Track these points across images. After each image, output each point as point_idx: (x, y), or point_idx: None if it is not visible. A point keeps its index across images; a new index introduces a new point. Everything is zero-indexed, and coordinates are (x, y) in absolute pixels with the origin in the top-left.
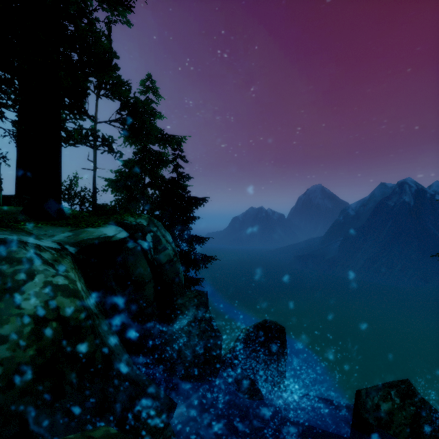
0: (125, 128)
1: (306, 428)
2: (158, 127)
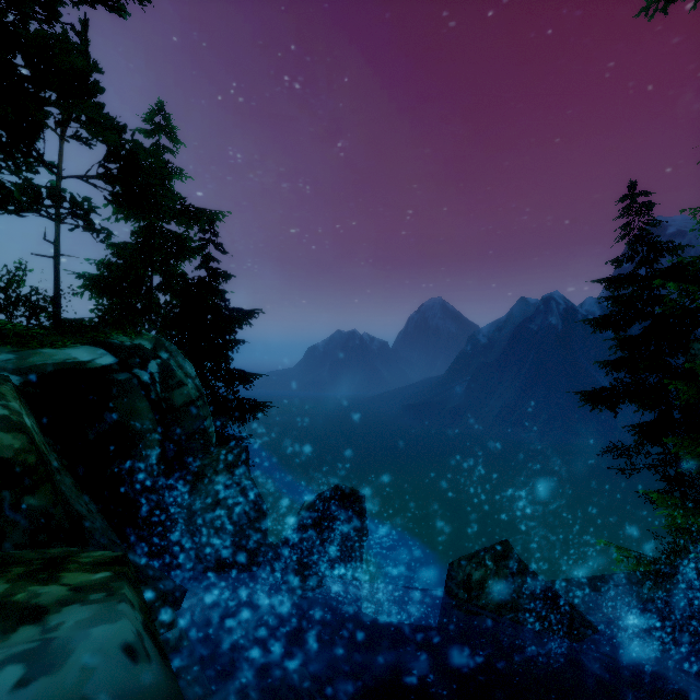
0: (117, 190)
1: (385, 622)
2: (176, 194)
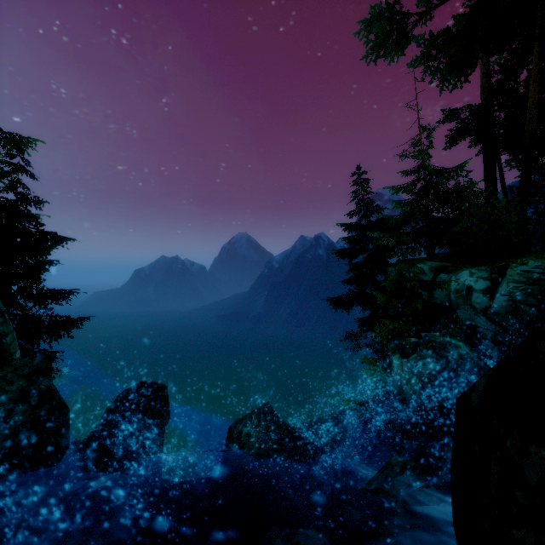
0: None
1: (178, 482)
2: None
